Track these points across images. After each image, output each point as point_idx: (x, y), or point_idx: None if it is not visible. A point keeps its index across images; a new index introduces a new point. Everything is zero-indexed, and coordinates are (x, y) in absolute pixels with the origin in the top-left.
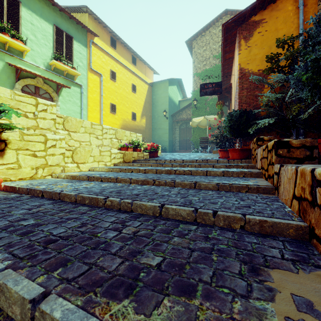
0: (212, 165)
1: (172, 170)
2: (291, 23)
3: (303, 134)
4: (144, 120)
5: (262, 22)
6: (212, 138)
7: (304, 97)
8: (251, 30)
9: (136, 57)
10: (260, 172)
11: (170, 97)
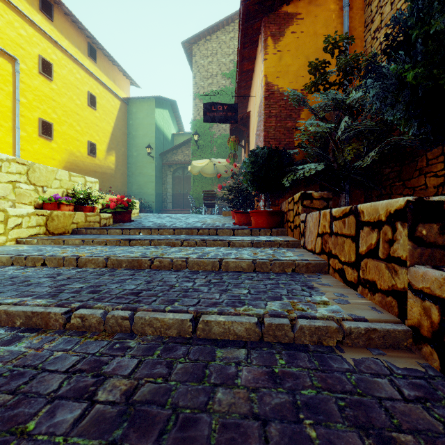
0: (227, 241)
1: (144, 260)
2: (334, 29)
3: (348, 191)
4: (112, 157)
5: (296, 17)
6: (221, 193)
7: (394, 121)
8: (281, 25)
9: (97, 48)
10: (323, 261)
11: (158, 126)
